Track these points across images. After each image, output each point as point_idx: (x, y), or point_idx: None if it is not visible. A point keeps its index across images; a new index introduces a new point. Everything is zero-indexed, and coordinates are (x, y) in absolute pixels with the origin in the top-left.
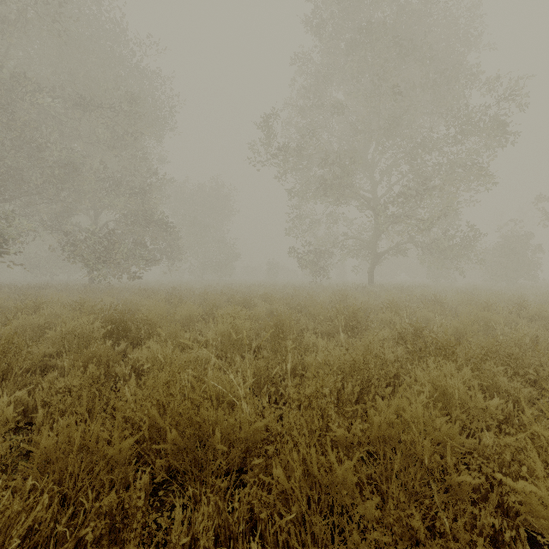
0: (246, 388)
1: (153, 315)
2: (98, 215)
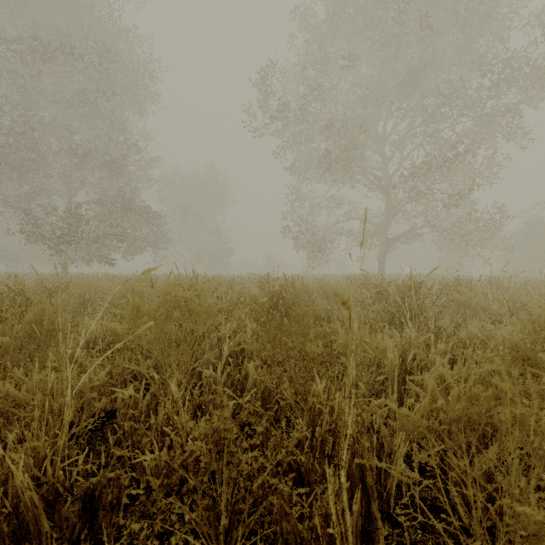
0: None
1: (23, 287)
2: (72, 196)
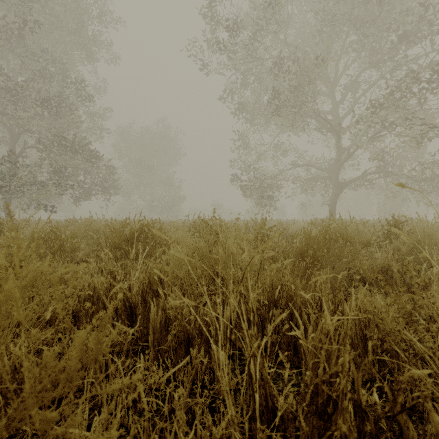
0: None
1: None
2: (14, 140)
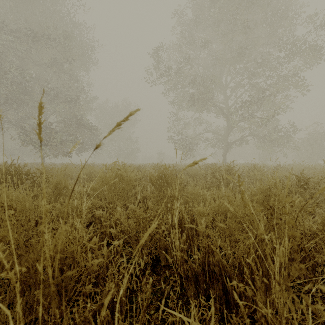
0: (115, 249)
1: (45, 169)
2: (47, 119)
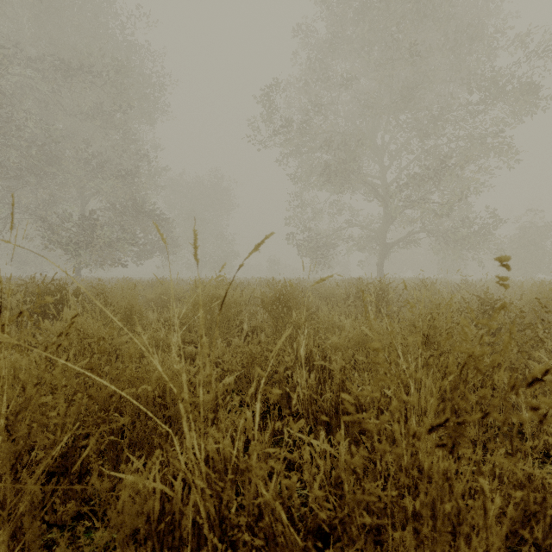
0: (224, 389)
1: (104, 287)
2: (85, 204)
